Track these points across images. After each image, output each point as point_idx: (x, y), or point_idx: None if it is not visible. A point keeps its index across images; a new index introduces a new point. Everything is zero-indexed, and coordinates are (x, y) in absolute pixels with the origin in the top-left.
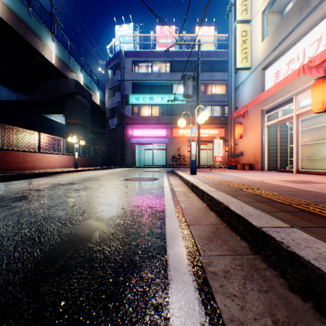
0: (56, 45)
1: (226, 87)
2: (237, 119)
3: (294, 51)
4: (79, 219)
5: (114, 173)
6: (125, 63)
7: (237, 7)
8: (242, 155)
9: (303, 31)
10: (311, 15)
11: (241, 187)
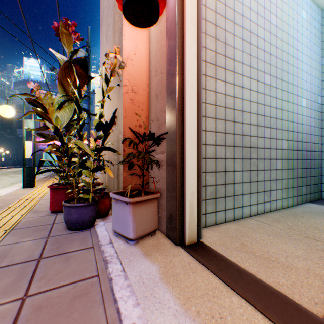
0: None
1: None
2: None
3: None
4: None
5: None
6: None
7: (95, 100)
8: None
9: None
10: None
11: None
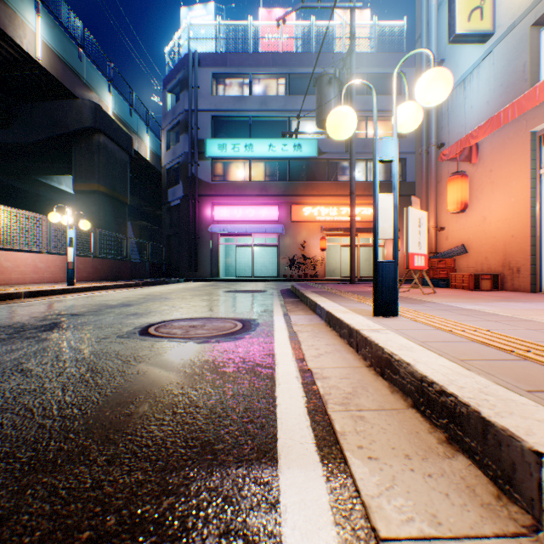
0: (45, 22)
1: None
2: (443, 172)
3: None
4: None
5: (151, 297)
6: (197, 78)
7: None
8: (464, 252)
9: None
10: None
11: None
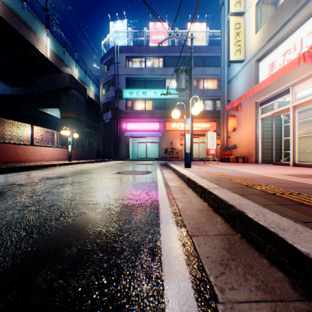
0: (50, 39)
1: (217, 82)
2: (229, 113)
3: (291, 41)
4: (51, 226)
5: (107, 166)
6: (119, 59)
7: None
8: (235, 147)
9: (301, 19)
10: (310, 2)
11: (245, 183)
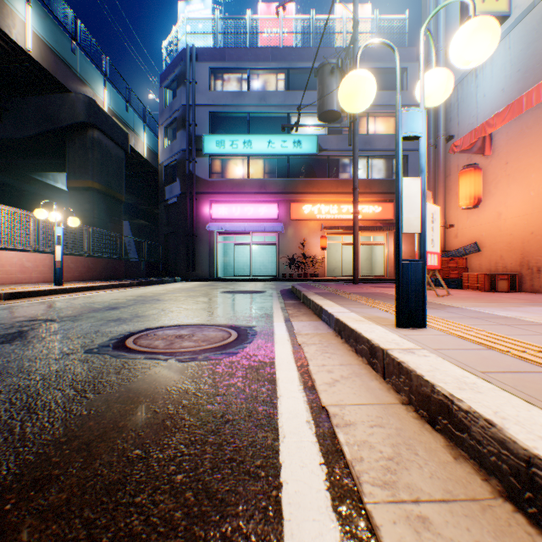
0: (36, 12)
1: None
2: (452, 166)
3: None
4: None
5: (142, 298)
6: (195, 73)
7: None
8: (476, 250)
9: None
10: None
11: None
